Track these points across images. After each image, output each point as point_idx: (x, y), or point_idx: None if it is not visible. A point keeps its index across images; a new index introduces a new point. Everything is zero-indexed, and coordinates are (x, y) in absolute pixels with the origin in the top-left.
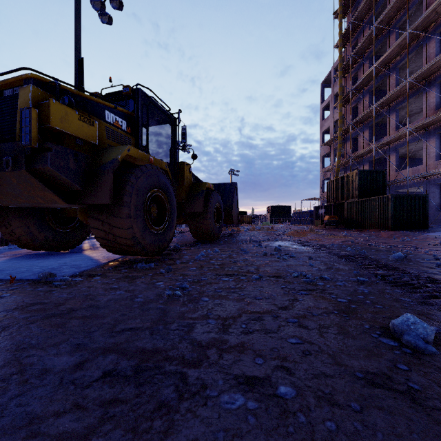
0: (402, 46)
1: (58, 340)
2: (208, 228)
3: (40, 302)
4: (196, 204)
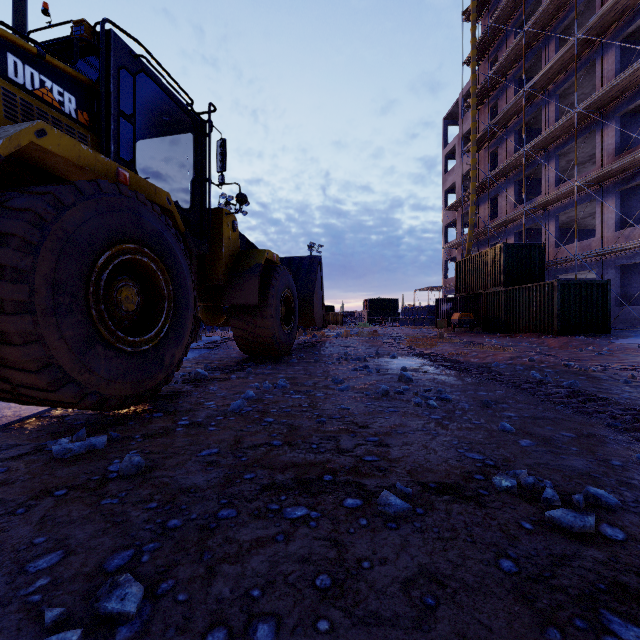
0: (566, 60)
1: None
2: (269, 335)
3: None
4: (246, 289)
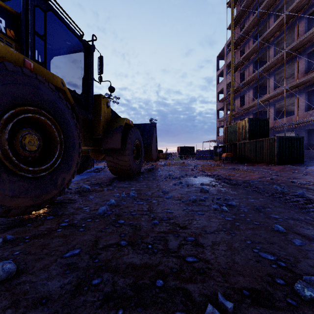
0: (280, 26)
1: None
2: (127, 165)
3: None
4: (114, 139)
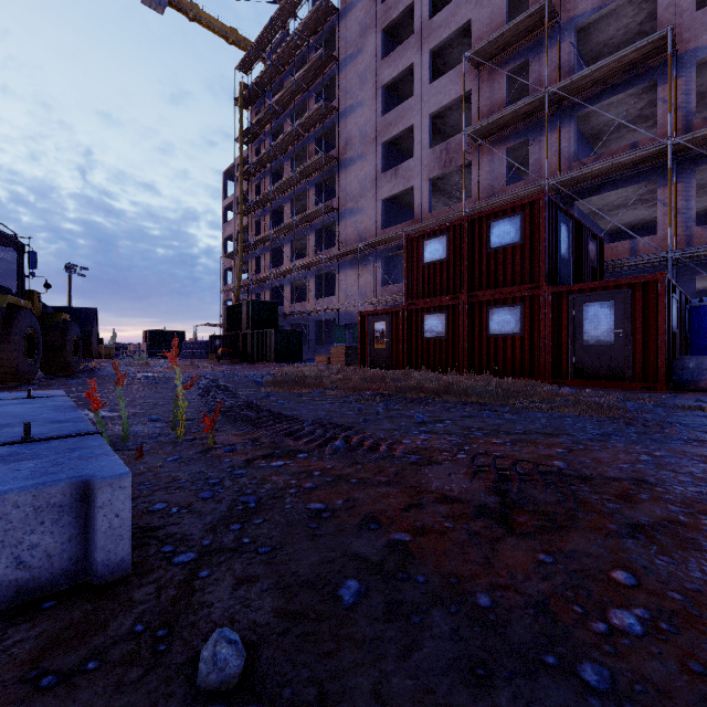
0: (293, 181)
1: None
2: (66, 362)
3: None
4: (51, 336)
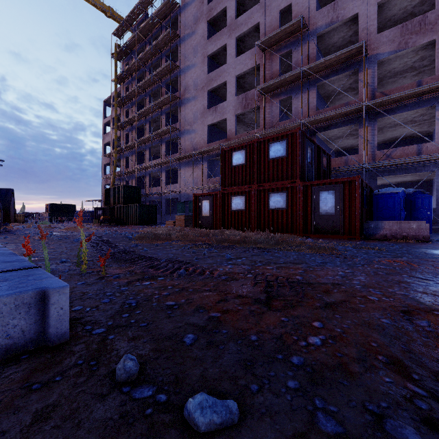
0: (151, 110)
1: None
2: None
3: None
4: None
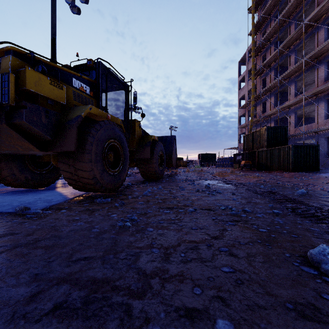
0: (299, 34)
1: (20, 270)
2: (153, 170)
3: (12, 233)
4: (144, 152)
